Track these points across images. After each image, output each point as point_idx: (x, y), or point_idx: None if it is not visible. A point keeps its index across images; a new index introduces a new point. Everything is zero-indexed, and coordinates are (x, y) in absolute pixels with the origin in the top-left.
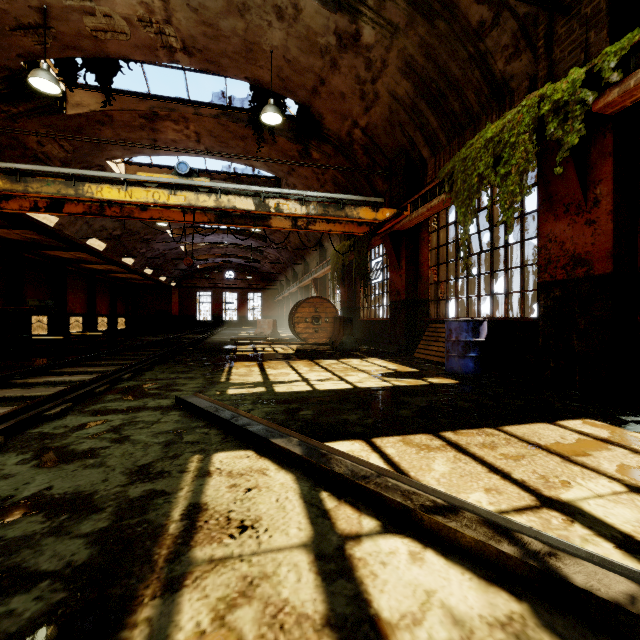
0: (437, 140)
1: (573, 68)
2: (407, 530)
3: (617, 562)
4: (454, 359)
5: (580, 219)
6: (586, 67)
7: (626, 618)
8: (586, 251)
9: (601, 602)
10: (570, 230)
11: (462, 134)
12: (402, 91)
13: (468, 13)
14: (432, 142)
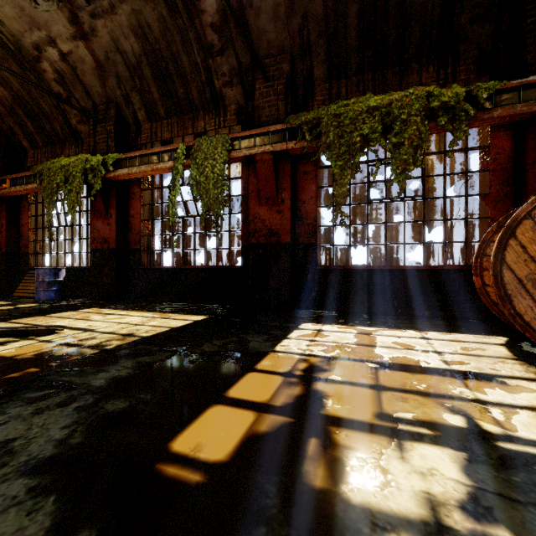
0: (35, 140)
1: (99, 154)
2: None
3: (44, 325)
4: (41, 292)
5: (106, 222)
6: (103, 157)
7: (36, 331)
8: (108, 237)
9: (32, 330)
10: (103, 226)
11: (54, 146)
12: (0, 93)
13: (51, 83)
14: (31, 139)
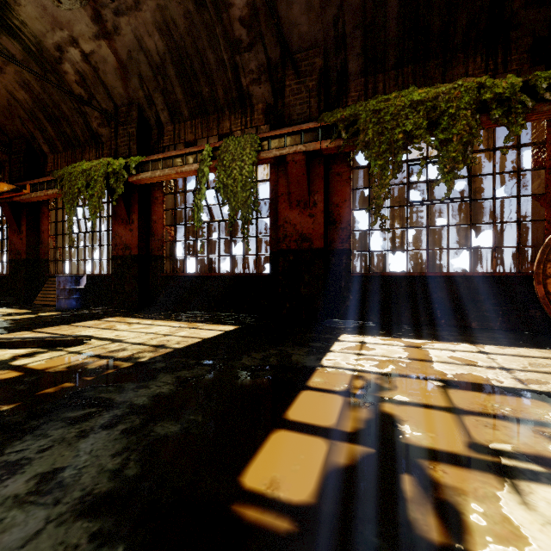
0: (55, 144)
1: (121, 157)
2: (2, 349)
3: (71, 335)
4: (62, 300)
5: (128, 227)
6: (125, 160)
7: (64, 341)
8: (130, 243)
9: (60, 340)
10: (124, 232)
11: (74, 150)
12: (21, 97)
13: (72, 85)
14: (51, 144)
